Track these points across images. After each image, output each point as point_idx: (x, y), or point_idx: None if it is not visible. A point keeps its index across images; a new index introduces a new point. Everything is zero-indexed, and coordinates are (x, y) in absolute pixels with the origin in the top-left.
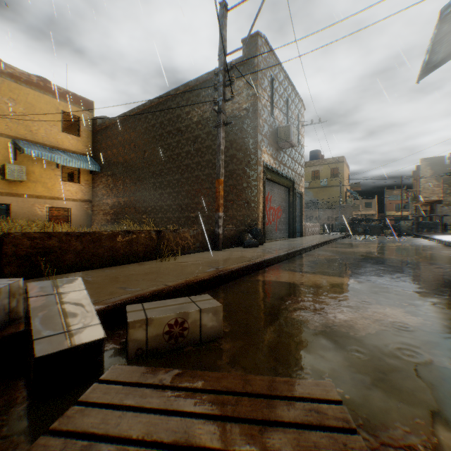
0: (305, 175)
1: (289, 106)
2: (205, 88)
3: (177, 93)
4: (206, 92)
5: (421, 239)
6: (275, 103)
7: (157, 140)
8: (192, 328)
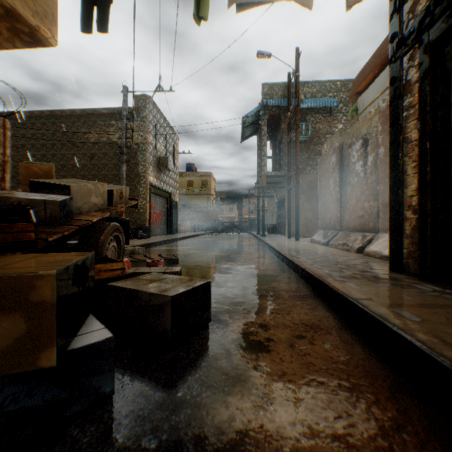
0: (182, 183)
1: (168, 140)
2: (111, 134)
3: (73, 114)
4: (103, 122)
5: (249, 234)
6: (158, 140)
7: (49, 148)
8: (136, 253)
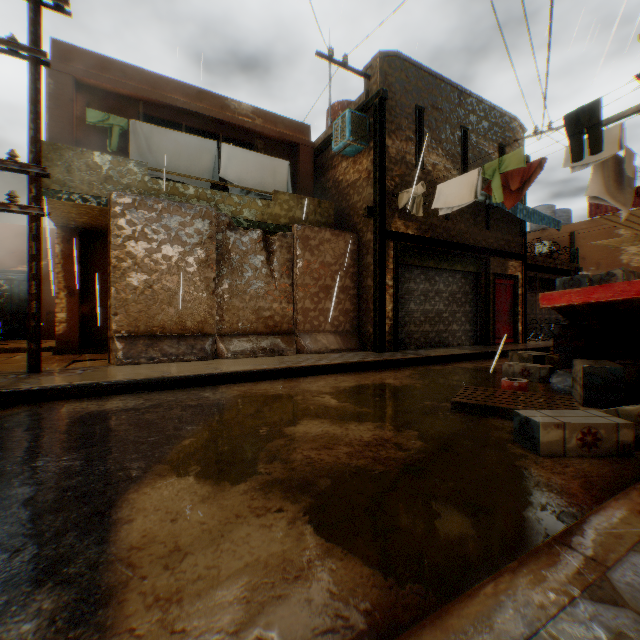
0: None
1: None
2: None
3: None
4: None
5: None
6: None
7: None
8: None
